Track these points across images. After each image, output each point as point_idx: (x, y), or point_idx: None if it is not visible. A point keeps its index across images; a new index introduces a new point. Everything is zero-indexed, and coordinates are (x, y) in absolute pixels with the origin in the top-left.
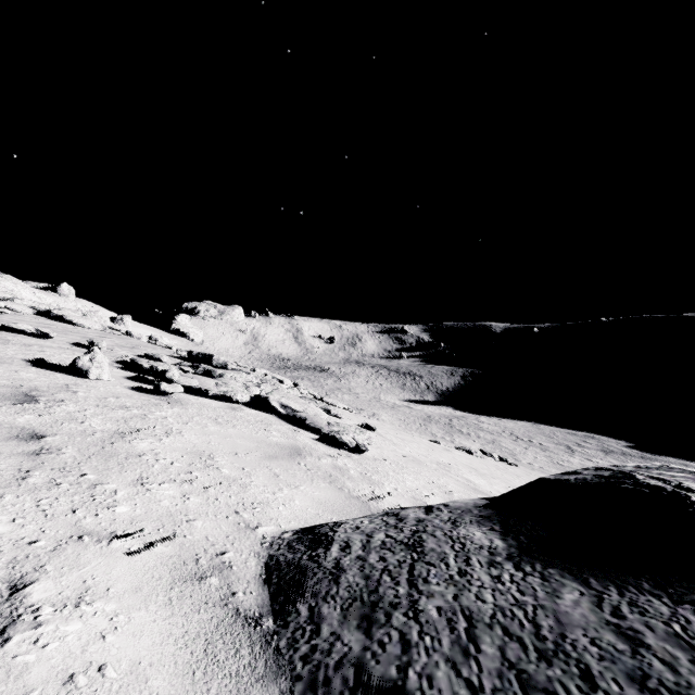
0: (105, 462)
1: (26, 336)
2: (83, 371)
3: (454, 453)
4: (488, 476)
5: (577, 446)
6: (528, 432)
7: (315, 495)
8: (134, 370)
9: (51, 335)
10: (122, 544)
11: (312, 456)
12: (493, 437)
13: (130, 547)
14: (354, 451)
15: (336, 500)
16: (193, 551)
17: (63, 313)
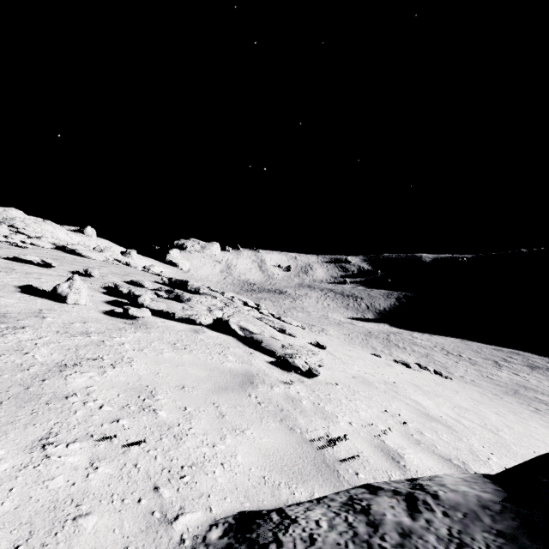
0: (17, 409)
1: (33, 265)
2: (62, 297)
3: (395, 368)
4: (431, 394)
5: (503, 361)
6: (457, 348)
7: (262, 443)
8: (115, 295)
9: (53, 264)
10: None
11: (264, 384)
12: (426, 351)
13: None
14: (307, 375)
15: (286, 448)
16: None
17: (75, 247)
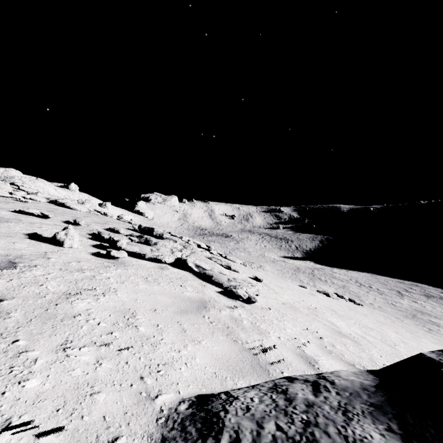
0: (42, 325)
1: (34, 217)
2: (60, 242)
3: (317, 297)
4: (344, 317)
5: (405, 292)
6: (368, 280)
7: (214, 350)
8: (99, 240)
9: (50, 216)
10: (9, 438)
11: (214, 308)
12: (343, 283)
13: (17, 442)
14: (247, 301)
15: (231, 354)
16: (84, 439)
17: (64, 201)
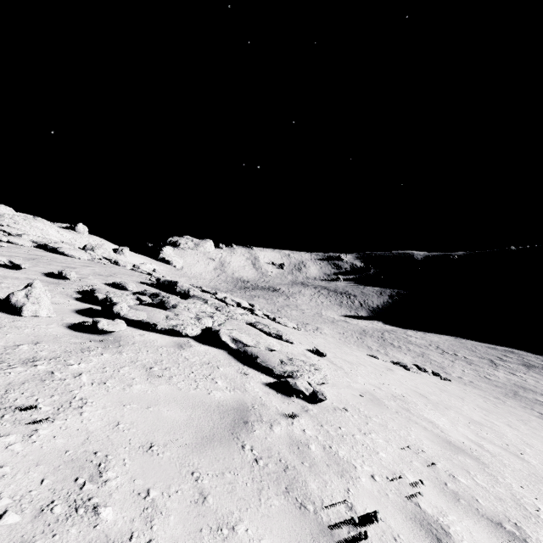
0: None
1: None
2: (16, 308)
3: (396, 373)
4: (441, 406)
5: (499, 360)
6: (452, 346)
7: None
8: (91, 301)
9: (22, 266)
10: None
11: (261, 423)
12: (422, 350)
13: None
14: (311, 399)
15: None
16: None
17: (58, 246)
